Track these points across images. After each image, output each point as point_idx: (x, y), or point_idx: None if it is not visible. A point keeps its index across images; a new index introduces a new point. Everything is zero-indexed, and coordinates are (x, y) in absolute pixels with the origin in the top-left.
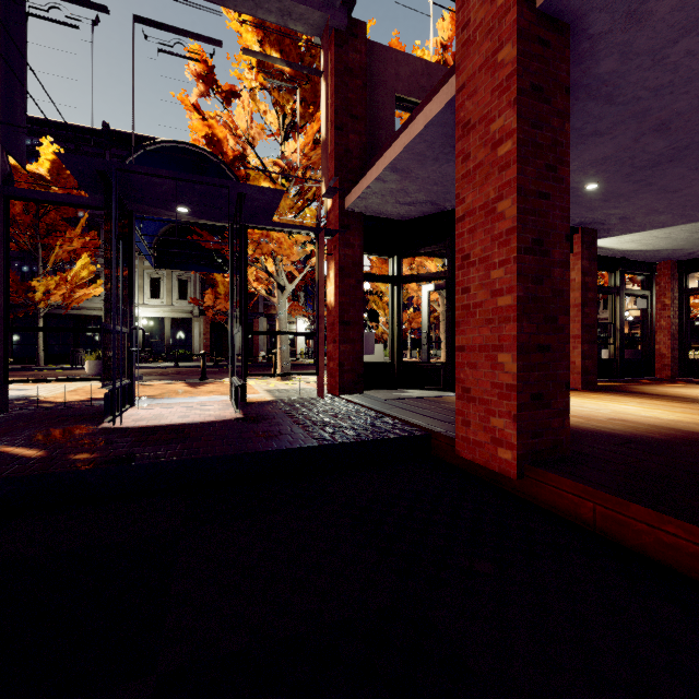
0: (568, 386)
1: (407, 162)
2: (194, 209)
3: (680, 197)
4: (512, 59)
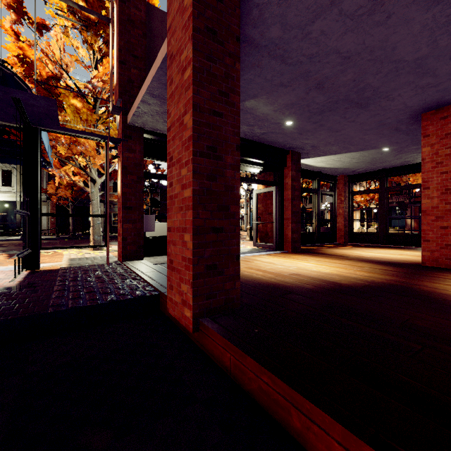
0: (238, 257)
1: (160, 90)
2: None
3: (341, 135)
4: (190, 3)
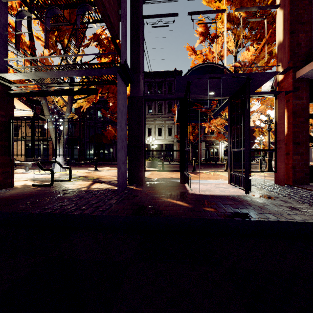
0: None
1: None
2: (217, 92)
3: None
4: None
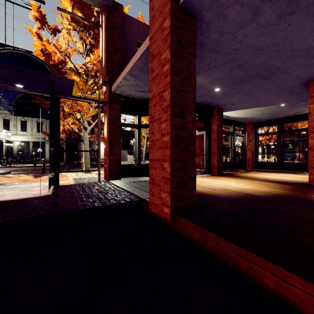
0: (195, 177)
1: (136, 71)
2: (26, 86)
3: (251, 96)
4: (168, 26)
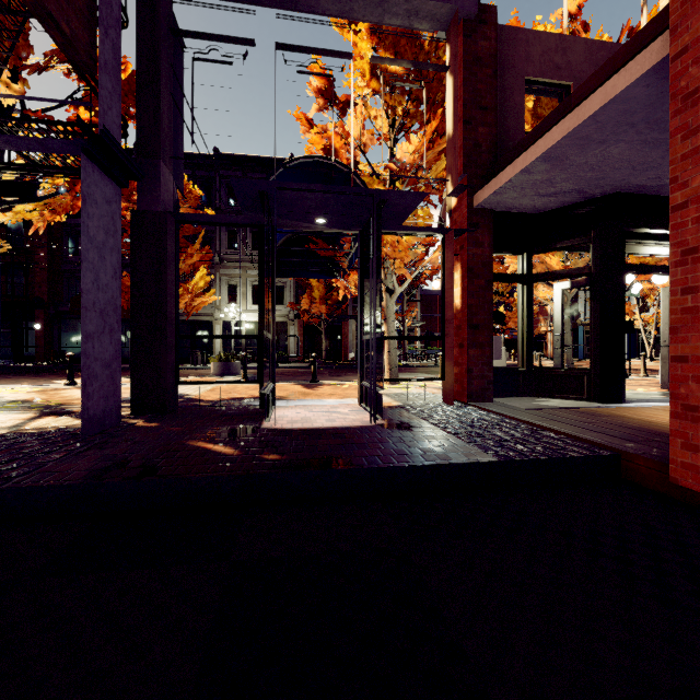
0: None
1: (566, 148)
2: (331, 219)
3: None
4: None
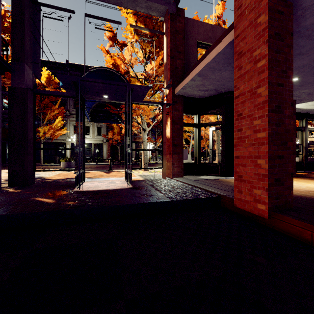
0: (292, 175)
1: (206, 71)
2: (110, 96)
3: None
4: (265, 21)
